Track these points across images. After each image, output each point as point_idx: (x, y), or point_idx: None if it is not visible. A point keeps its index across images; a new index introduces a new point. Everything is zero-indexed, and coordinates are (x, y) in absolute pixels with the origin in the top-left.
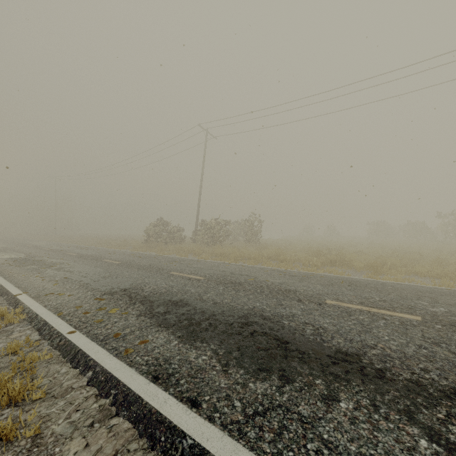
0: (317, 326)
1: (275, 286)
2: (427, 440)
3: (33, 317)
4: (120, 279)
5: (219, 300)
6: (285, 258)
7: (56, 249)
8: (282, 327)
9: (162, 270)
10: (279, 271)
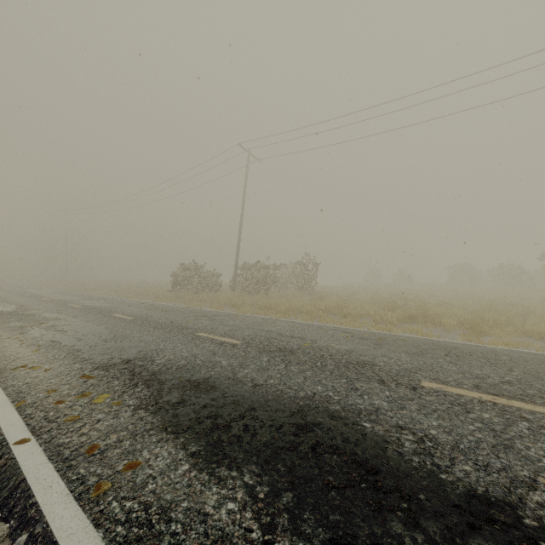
0: (420, 434)
1: (341, 355)
2: None
3: None
4: (125, 344)
5: (261, 380)
6: (349, 313)
7: (59, 299)
8: (363, 435)
9: (185, 329)
10: (344, 330)
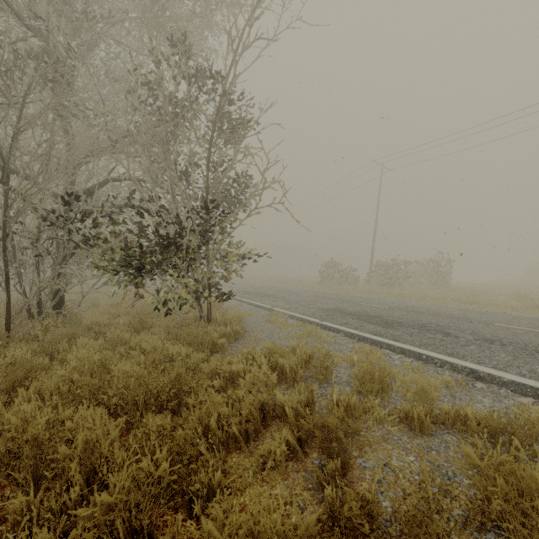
0: (475, 331)
1: (452, 315)
2: (506, 355)
3: (292, 316)
4: (324, 304)
5: (403, 317)
6: (476, 301)
7: (253, 286)
8: (449, 329)
9: (351, 301)
10: (463, 308)
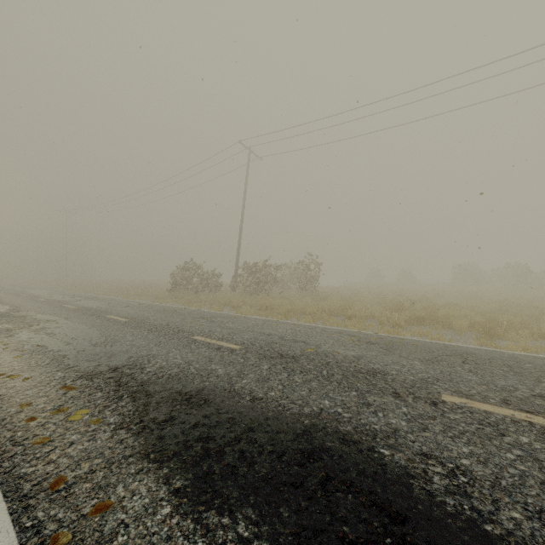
0: (450, 465)
1: (349, 362)
2: None
3: None
4: (115, 348)
5: (260, 392)
6: (354, 314)
7: (55, 299)
8: (381, 466)
9: (181, 332)
10: (349, 334)
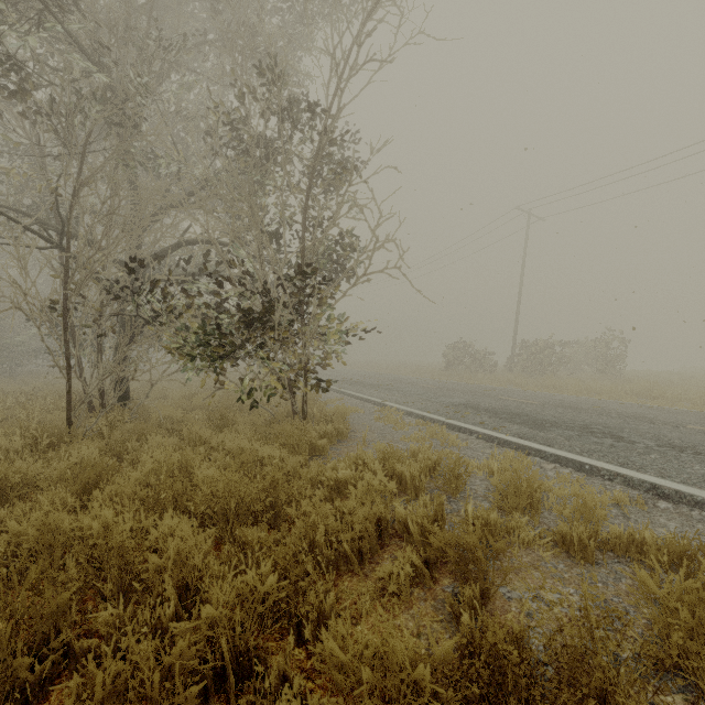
0: (659, 435)
1: (627, 413)
2: (701, 467)
3: (410, 413)
4: (452, 398)
5: (558, 416)
6: (661, 395)
7: (357, 373)
8: (621, 432)
9: (487, 395)
10: (642, 405)
